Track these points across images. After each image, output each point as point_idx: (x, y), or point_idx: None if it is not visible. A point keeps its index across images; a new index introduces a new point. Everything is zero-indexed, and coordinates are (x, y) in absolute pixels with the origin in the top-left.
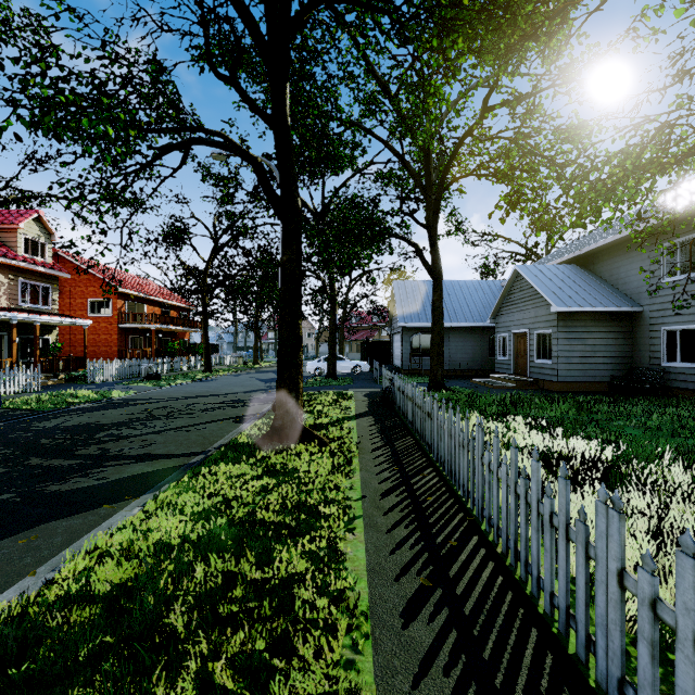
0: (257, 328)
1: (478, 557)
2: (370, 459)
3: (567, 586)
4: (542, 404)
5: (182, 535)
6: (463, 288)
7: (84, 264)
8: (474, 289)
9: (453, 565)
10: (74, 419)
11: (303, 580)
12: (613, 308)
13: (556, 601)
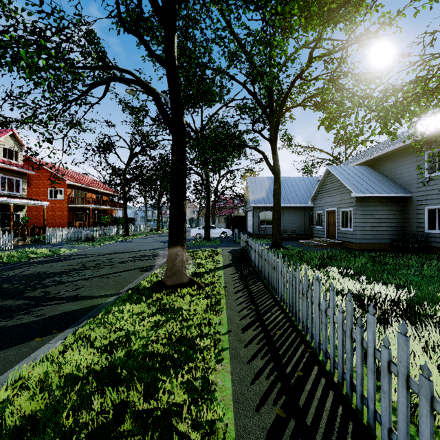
0: (159, 207)
1: (320, 386)
2: (234, 300)
3: (407, 429)
4: (349, 258)
5: (89, 367)
6: (292, 181)
7: (45, 165)
8: (299, 182)
9: (301, 394)
10: (30, 269)
11: (181, 410)
12: (392, 194)
13: (394, 437)
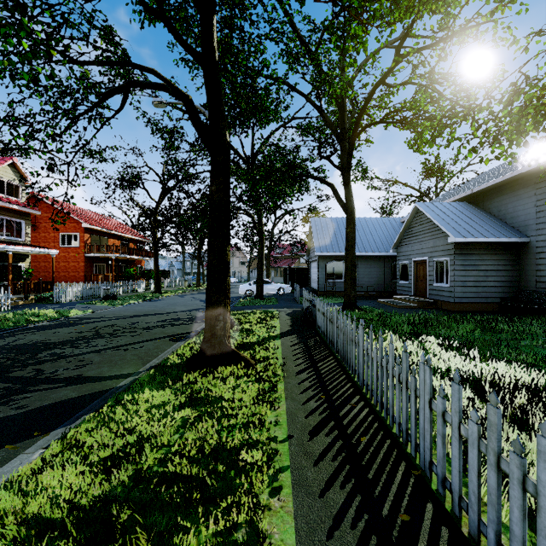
0: (200, 257)
1: (442, 545)
2: (295, 385)
3: None
4: (449, 324)
5: (72, 501)
6: (368, 223)
7: (56, 204)
8: (377, 224)
9: None
10: (26, 337)
11: None
12: (503, 239)
13: None
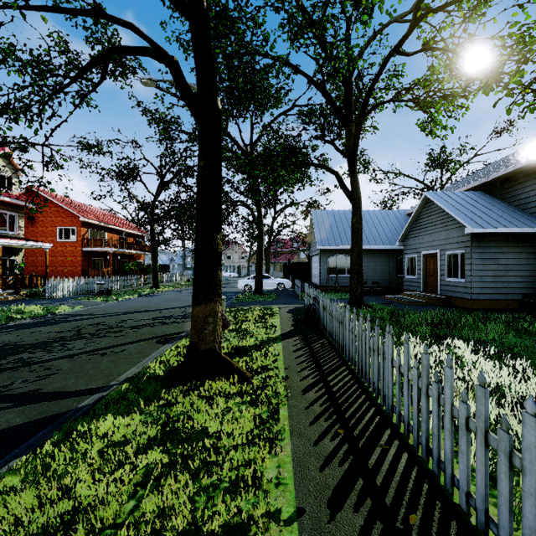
0: None
1: None
2: (303, 410)
3: None
4: (475, 325)
5: None
6: (372, 216)
7: (53, 198)
8: (381, 217)
9: None
10: None
11: None
12: (526, 229)
13: None
